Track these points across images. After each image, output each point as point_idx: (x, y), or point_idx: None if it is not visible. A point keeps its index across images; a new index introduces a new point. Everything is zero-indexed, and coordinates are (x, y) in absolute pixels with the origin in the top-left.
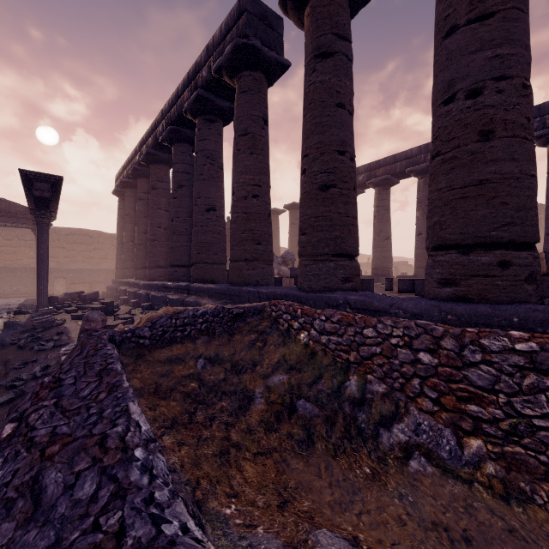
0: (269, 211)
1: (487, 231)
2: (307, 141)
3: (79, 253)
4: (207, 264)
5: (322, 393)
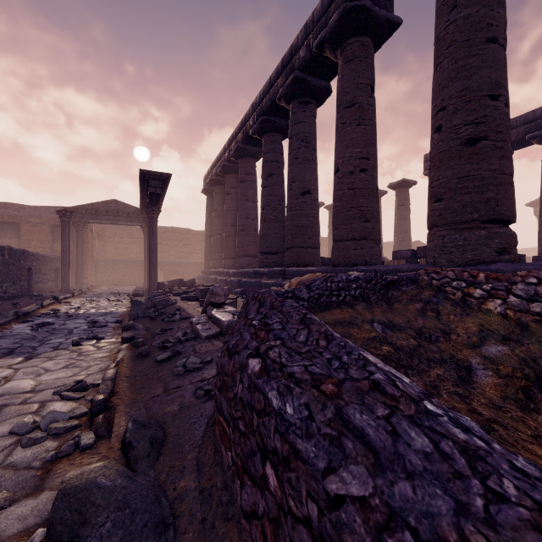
0: (377, 186)
1: None
2: (444, 91)
3: (172, 248)
4: (302, 248)
5: None
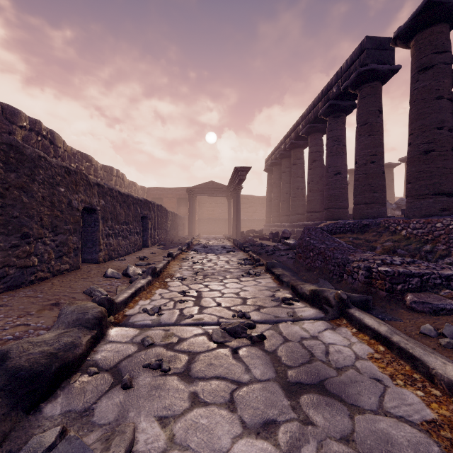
0: (383, 170)
1: None
2: (412, 125)
3: (241, 209)
4: (335, 209)
5: (410, 248)
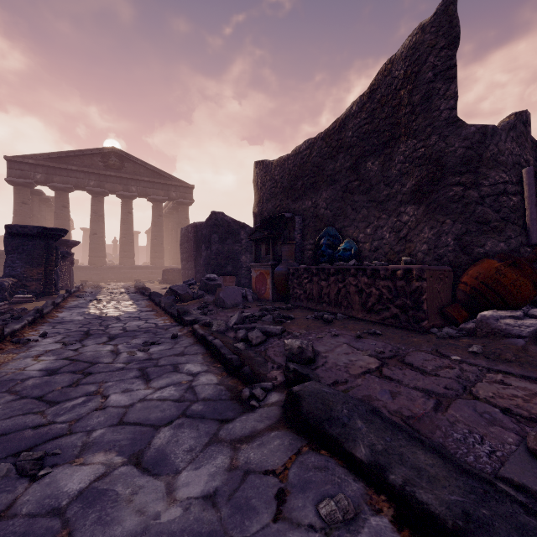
0: None
1: None
2: None
3: None
4: None
5: None
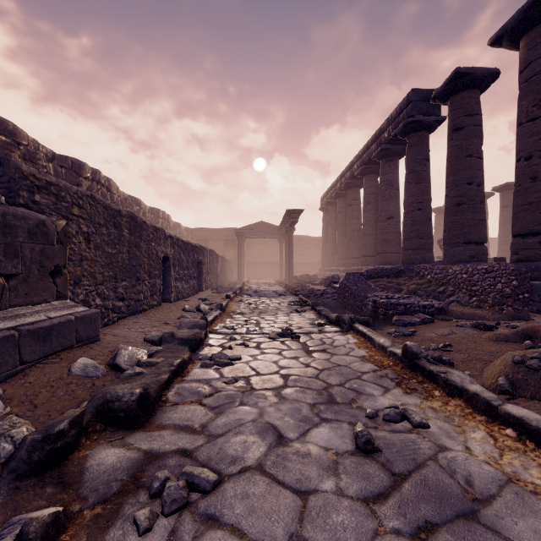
0: (430, 217)
1: (532, 227)
2: (447, 179)
3: (295, 252)
4: (387, 254)
5: (428, 290)
